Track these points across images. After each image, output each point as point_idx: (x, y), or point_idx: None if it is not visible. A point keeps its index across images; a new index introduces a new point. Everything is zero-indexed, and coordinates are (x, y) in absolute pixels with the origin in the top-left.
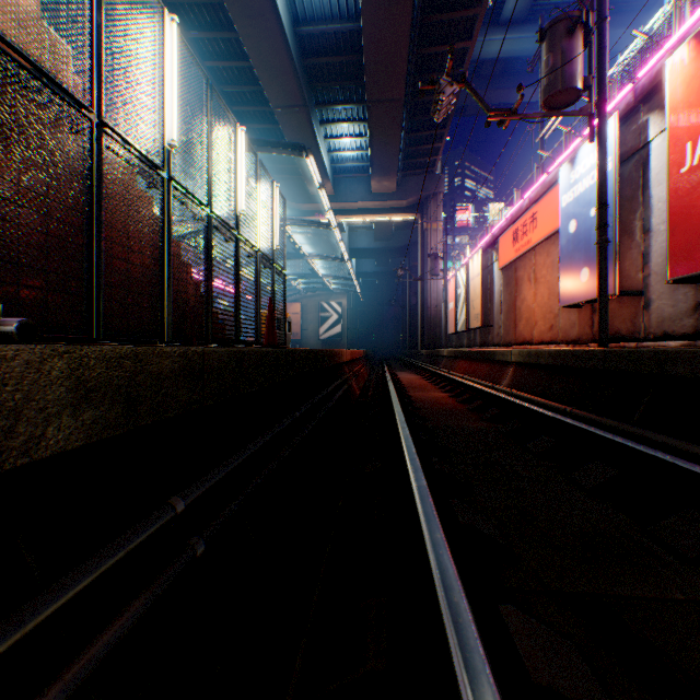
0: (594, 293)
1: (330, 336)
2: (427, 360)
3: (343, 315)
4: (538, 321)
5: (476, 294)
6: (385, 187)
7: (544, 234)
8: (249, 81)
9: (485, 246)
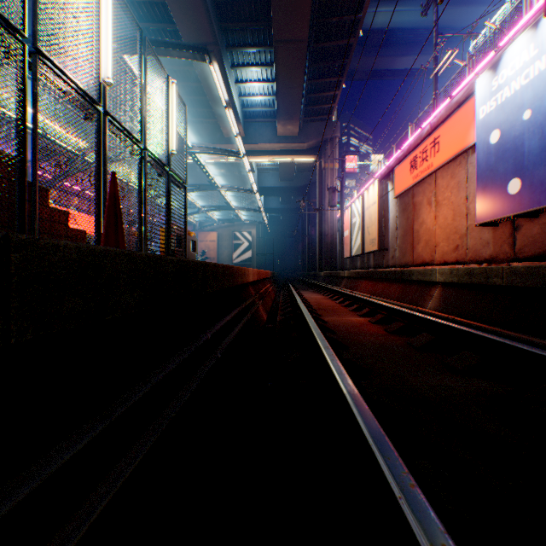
0: (530, 205)
1: (242, 260)
2: (326, 280)
3: (253, 243)
4: (440, 242)
5: (372, 221)
6: (289, 131)
7: (449, 156)
8: (164, 19)
9: (380, 178)
